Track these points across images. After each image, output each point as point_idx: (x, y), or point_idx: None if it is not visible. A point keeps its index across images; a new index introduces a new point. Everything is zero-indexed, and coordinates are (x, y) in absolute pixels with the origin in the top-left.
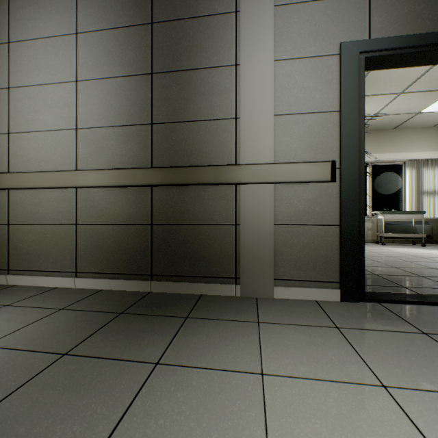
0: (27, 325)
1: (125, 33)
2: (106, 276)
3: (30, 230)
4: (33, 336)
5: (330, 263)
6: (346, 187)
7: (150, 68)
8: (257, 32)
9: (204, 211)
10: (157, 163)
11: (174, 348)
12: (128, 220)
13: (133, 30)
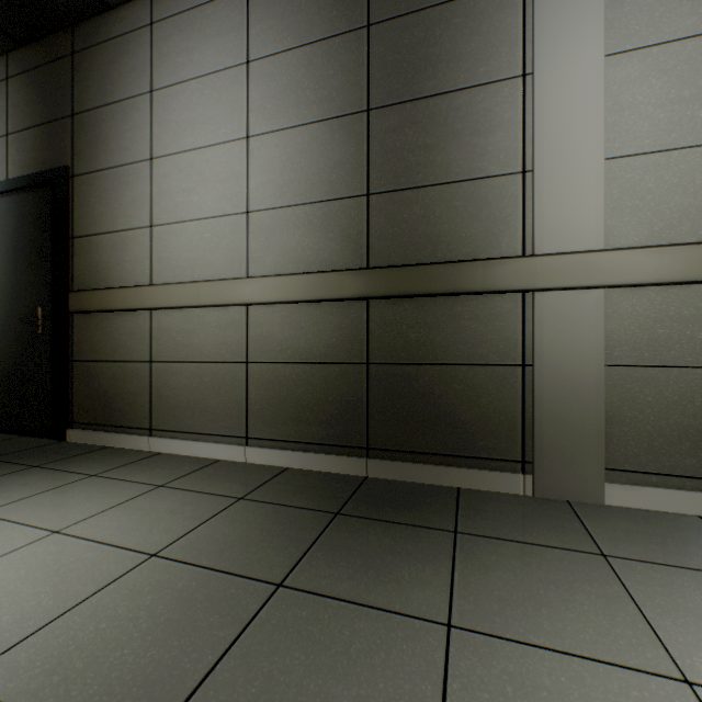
0: (201, 523)
1: (323, 49)
2: (293, 446)
3: (180, 370)
4: (217, 544)
5: None
6: None
7: (364, 102)
8: (569, 8)
9: (461, 340)
10: (376, 261)
11: (464, 594)
12: (328, 356)
13: (337, 42)
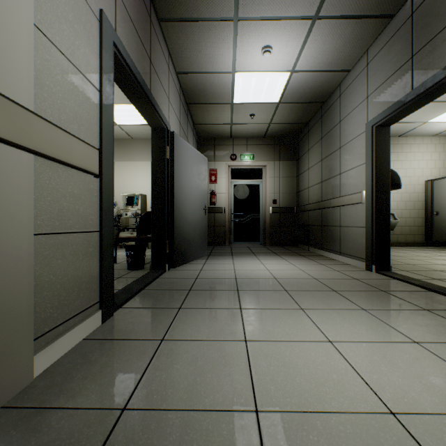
0: None
1: None
2: None
3: None
4: None
5: (92, 281)
6: (106, 186)
7: None
8: None
9: None
10: None
11: None
12: None
13: None
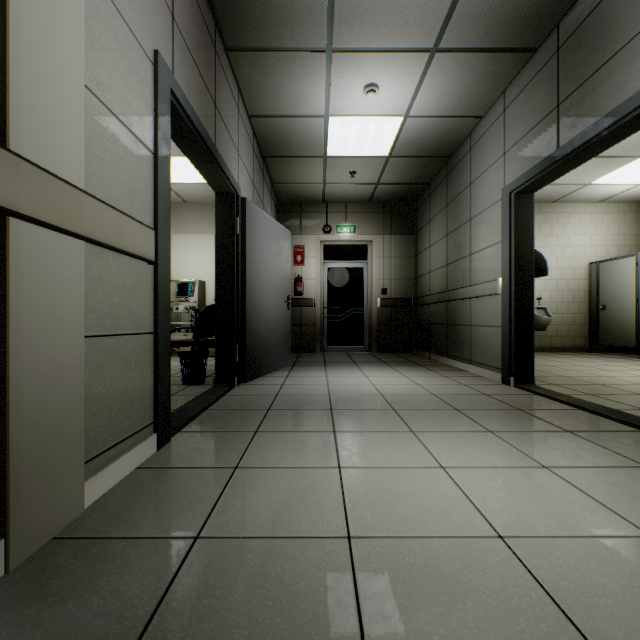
0: None
1: None
2: None
3: None
4: None
5: (146, 396)
6: (163, 276)
7: None
8: None
9: None
10: None
11: None
12: None
13: None
